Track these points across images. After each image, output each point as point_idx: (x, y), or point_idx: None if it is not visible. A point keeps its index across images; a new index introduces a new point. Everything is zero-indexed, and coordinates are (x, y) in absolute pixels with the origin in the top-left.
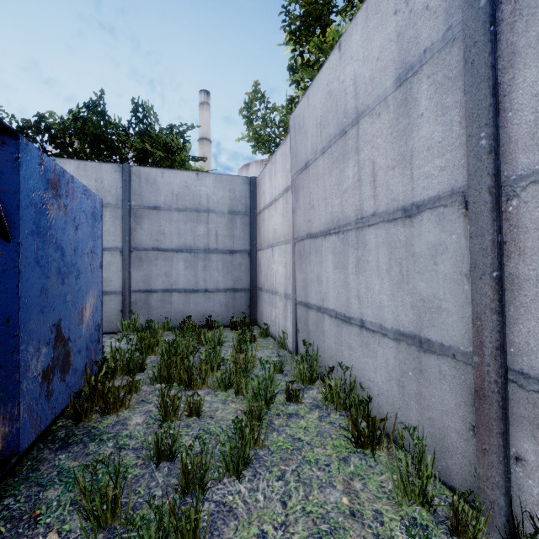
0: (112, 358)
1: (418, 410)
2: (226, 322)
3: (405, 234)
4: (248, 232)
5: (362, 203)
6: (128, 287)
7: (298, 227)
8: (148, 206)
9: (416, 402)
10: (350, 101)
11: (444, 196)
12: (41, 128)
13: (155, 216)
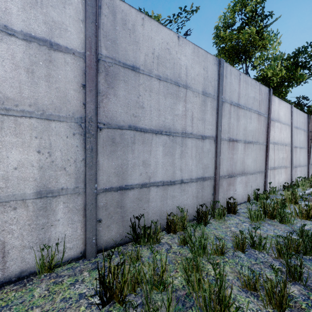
0: None
1: (202, 200)
2: None
3: (202, 144)
4: None
5: (186, 126)
6: None
7: (113, 114)
8: None
9: (201, 199)
10: (184, 74)
11: (211, 137)
12: None
13: None
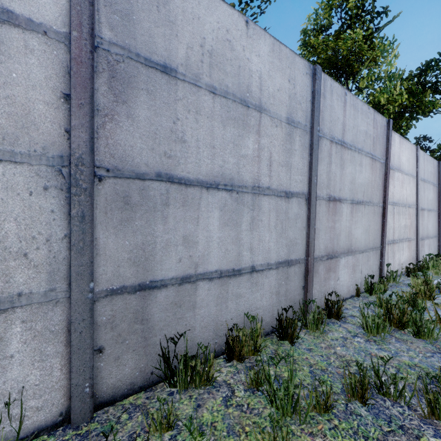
0: None
1: (286, 299)
2: None
3: (286, 206)
4: None
5: (261, 176)
6: None
7: (125, 152)
8: None
9: (285, 296)
10: (256, 87)
11: (301, 193)
12: None
13: None
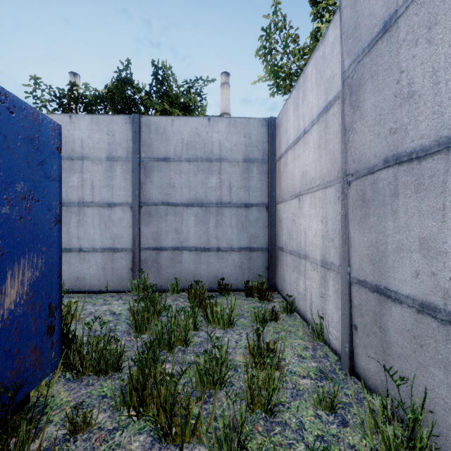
0: (76, 351)
1: None
2: (241, 285)
3: None
4: (265, 182)
5: None
6: (138, 244)
7: (359, 153)
8: (158, 158)
9: None
10: None
11: None
12: (74, 96)
13: (165, 167)
